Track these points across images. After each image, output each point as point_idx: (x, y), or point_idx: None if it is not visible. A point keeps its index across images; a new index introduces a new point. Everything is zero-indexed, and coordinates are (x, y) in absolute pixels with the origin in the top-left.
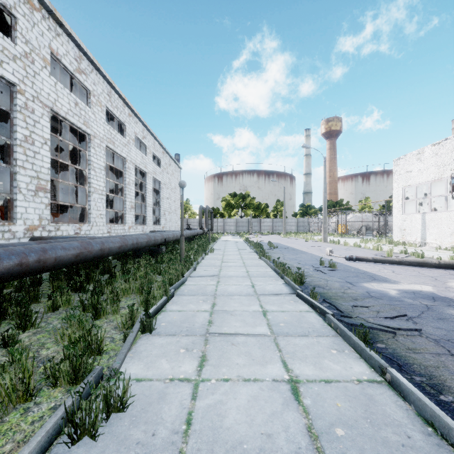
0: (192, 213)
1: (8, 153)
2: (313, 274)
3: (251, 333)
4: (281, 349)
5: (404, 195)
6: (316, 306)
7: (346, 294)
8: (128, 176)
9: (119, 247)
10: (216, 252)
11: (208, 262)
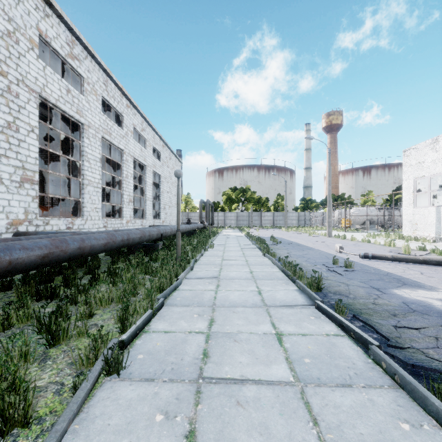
0: (193, 208)
1: None
2: (328, 275)
3: (265, 378)
4: (317, 418)
5: (416, 187)
6: (348, 328)
7: (379, 306)
8: (125, 169)
9: (105, 244)
10: (216, 248)
11: (207, 259)
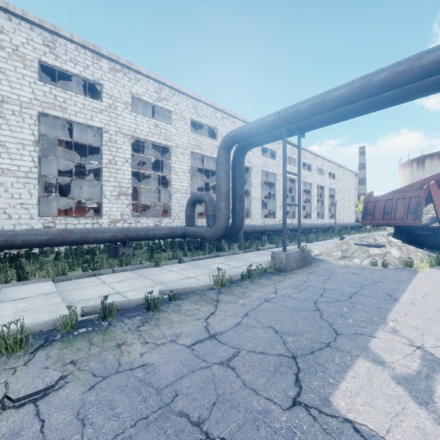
0: None
1: (274, 196)
2: None
3: None
4: None
5: None
6: None
7: None
8: (312, 192)
9: (310, 227)
10: None
11: None
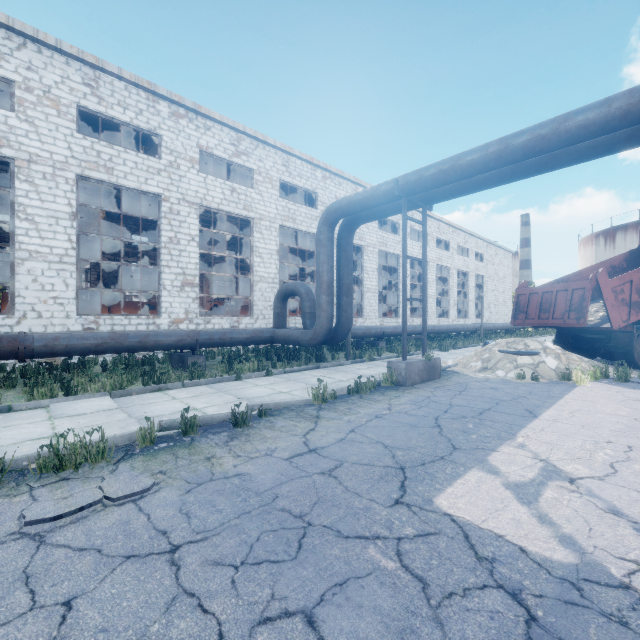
0: None
1: (396, 286)
2: None
3: None
4: None
5: None
6: None
7: None
8: (451, 281)
9: (446, 329)
10: None
11: None
